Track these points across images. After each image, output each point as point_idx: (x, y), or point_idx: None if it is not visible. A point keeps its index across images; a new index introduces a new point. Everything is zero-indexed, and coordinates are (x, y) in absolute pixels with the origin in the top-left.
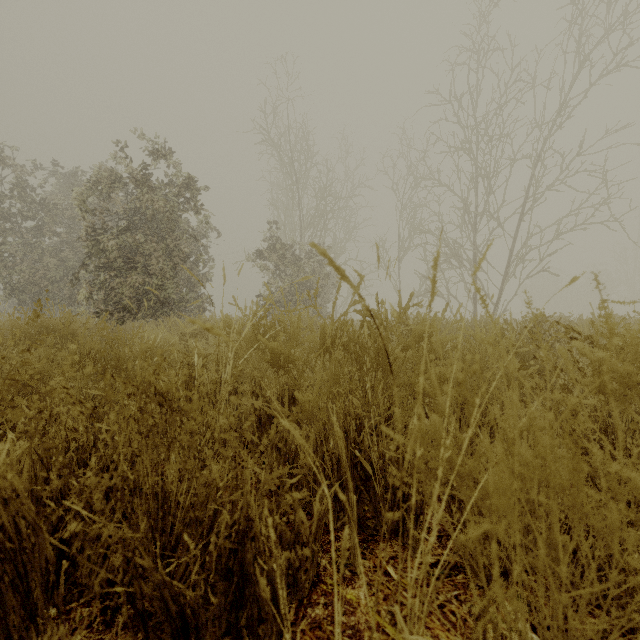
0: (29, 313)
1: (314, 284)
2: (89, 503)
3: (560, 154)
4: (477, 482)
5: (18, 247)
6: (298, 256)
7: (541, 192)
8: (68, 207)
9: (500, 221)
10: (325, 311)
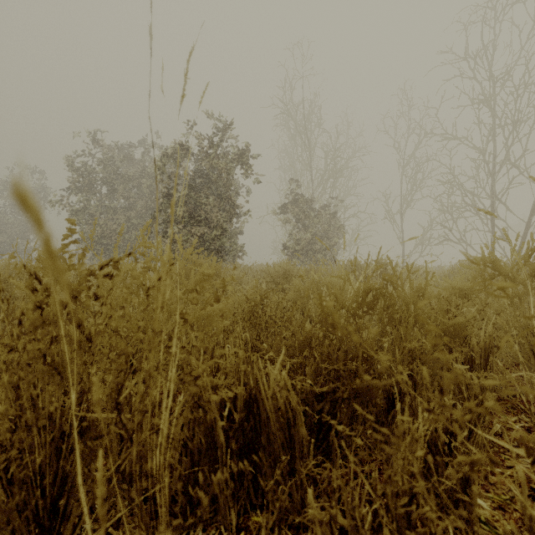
0: (96, 261)
1: (329, 234)
2: None
3: None
4: None
5: (94, 208)
6: (315, 210)
7: None
8: (129, 175)
9: (526, 168)
10: (335, 259)
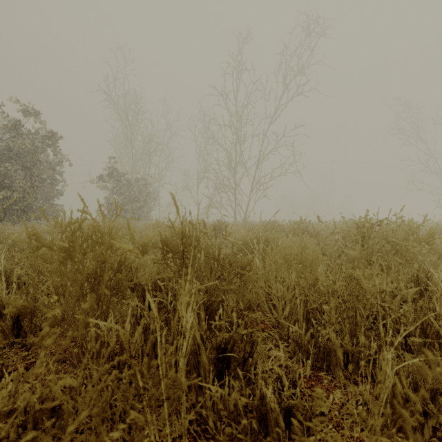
0: None
1: (140, 199)
2: (18, 276)
3: (275, 135)
4: (139, 270)
5: None
6: (129, 180)
7: (267, 154)
8: None
9: (246, 168)
10: (149, 216)
